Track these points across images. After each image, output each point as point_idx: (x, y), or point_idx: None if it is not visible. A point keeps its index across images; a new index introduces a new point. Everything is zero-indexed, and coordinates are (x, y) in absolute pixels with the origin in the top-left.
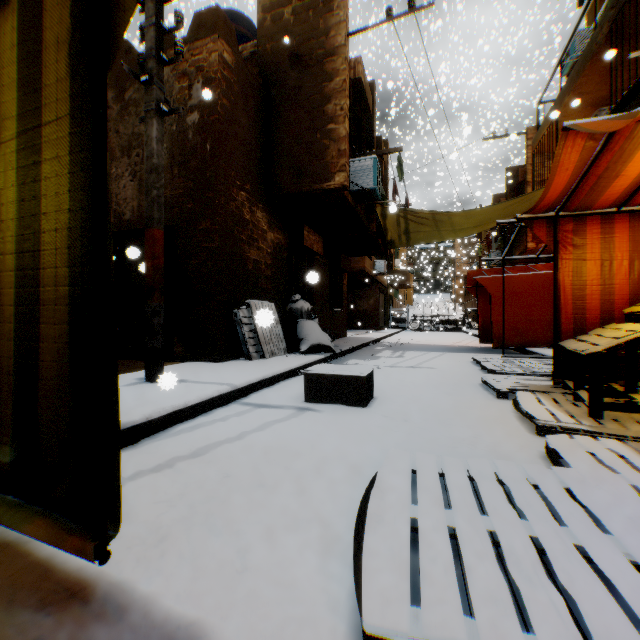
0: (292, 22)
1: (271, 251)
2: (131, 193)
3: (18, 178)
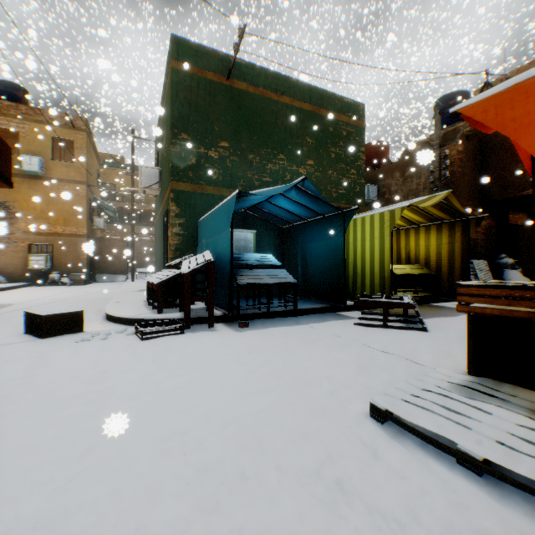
0: None
1: (482, 231)
2: None
3: (447, 249)
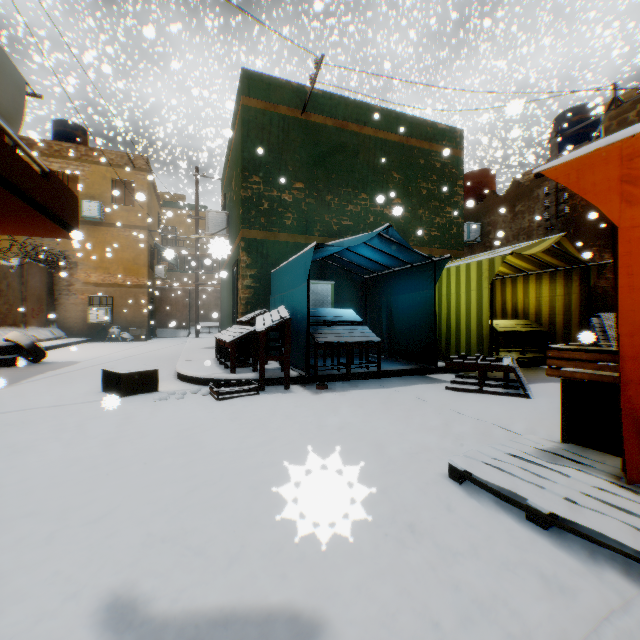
0: (634, 121)
1: None
2: None
3: (562, 302)
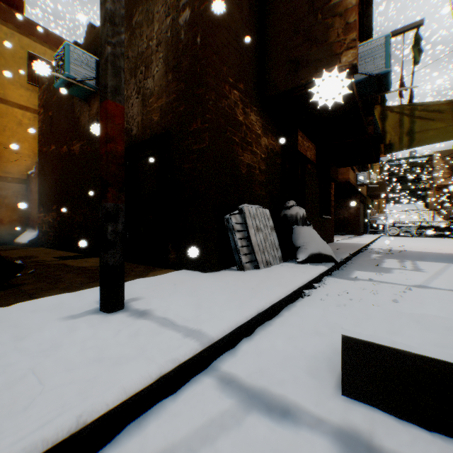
0: None
1: (265, 156)
2: (136, 110)
3: None
